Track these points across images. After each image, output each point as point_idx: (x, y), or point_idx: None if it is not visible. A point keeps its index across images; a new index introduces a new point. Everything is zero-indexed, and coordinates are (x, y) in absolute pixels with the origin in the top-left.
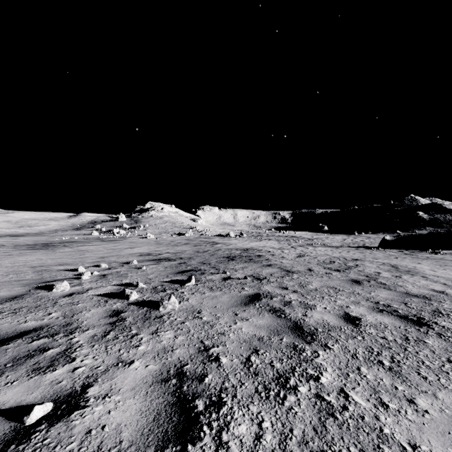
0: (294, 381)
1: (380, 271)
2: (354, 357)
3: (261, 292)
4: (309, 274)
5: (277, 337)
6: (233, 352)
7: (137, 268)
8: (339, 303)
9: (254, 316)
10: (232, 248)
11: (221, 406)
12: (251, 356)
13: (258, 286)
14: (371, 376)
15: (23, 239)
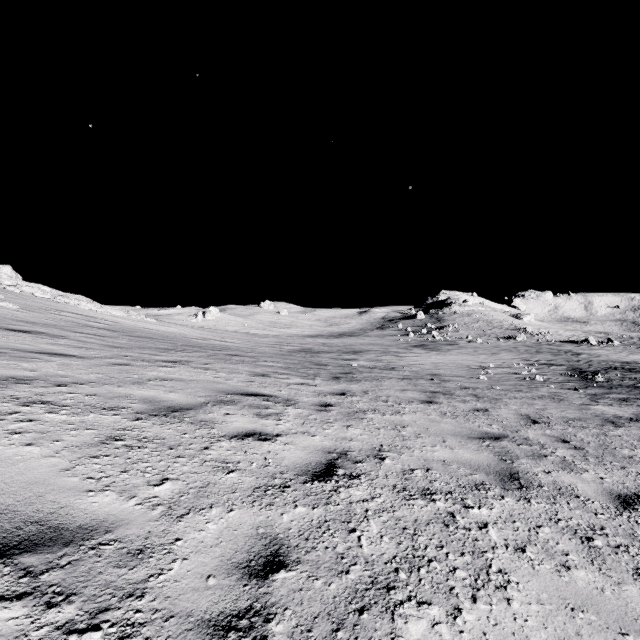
0: None
1: None
2: None
3: None
4: None
5: None
6: (636, 387)
7: (544, 367)
8: None
9: None
10: (606, 360)
11: (636, 389)
12: None
13: None
14: None
15: (368, 339)
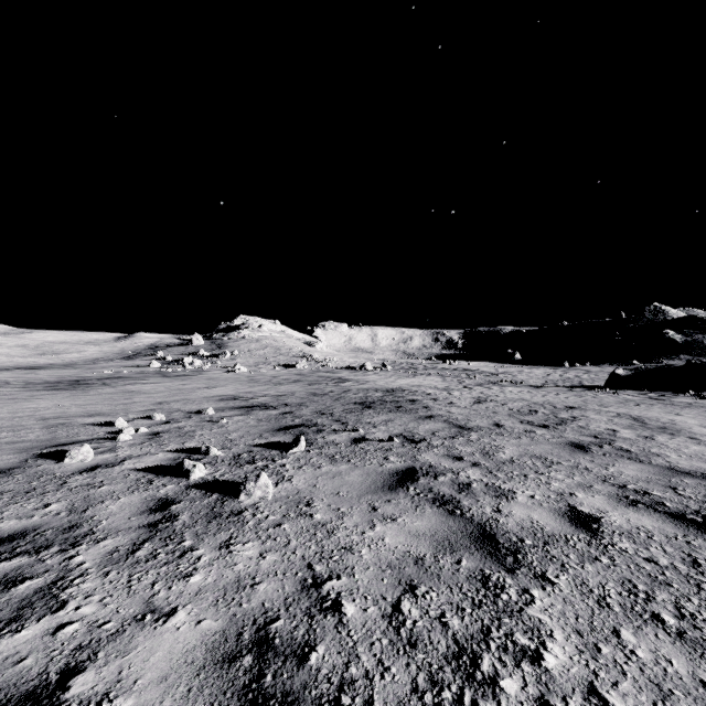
0: (489, 662)
1: (615, 428)
2: (603, 603)
3: (418, 466)
4: (497, 432)
5: (451, 557)
6: (367, 589)
7: (213, 421)
8: (555, 487)
9: (407, 511)
10: (369, 388)
11: None
12: (401, 600)
13: (413, 454)
14: (645, 653)
15: (44, 373)
